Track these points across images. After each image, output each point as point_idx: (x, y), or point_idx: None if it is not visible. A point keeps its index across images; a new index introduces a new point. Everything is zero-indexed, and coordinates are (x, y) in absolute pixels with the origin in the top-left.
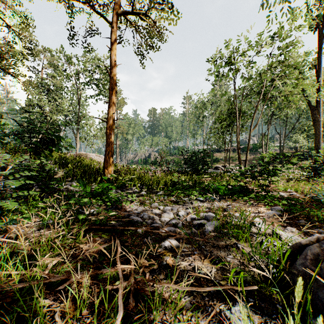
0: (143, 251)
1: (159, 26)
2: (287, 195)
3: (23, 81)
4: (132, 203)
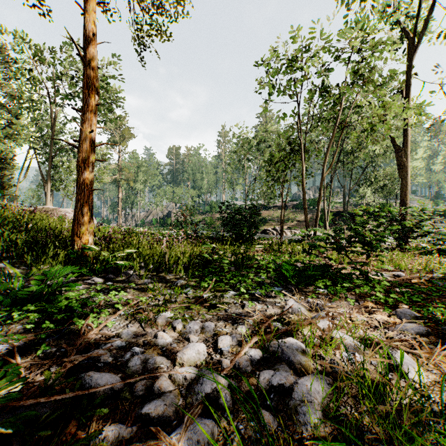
0: None
1: None
2: (390, 277)
3: None
4: (112, 317)
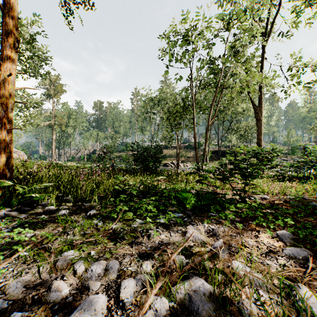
0: None
1: None
2: (259, 199)
3: None
4: (4, 263)
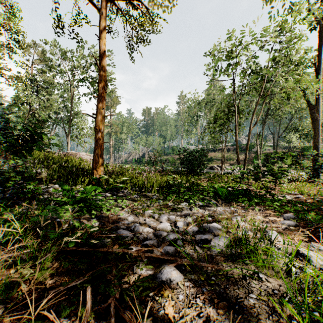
0: (130, 293)
1: (153, 15)
2: (292, 198)
3: (7, 75)
4: (122, 211)
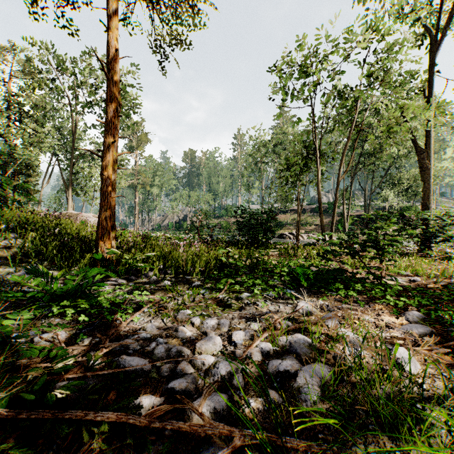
0: None
1: None
2: (406, 282)
3: None
4: (137, 313)
